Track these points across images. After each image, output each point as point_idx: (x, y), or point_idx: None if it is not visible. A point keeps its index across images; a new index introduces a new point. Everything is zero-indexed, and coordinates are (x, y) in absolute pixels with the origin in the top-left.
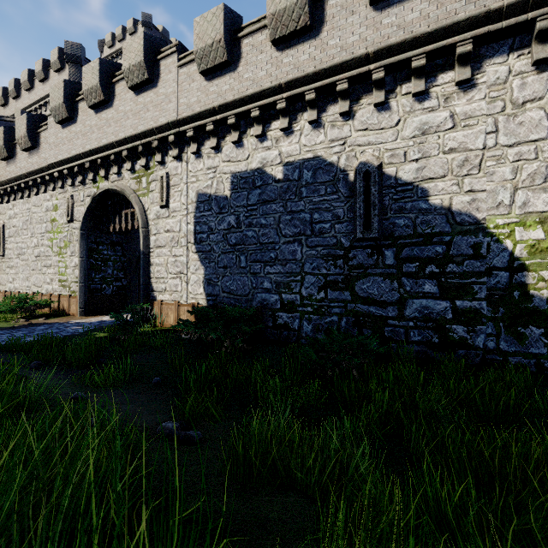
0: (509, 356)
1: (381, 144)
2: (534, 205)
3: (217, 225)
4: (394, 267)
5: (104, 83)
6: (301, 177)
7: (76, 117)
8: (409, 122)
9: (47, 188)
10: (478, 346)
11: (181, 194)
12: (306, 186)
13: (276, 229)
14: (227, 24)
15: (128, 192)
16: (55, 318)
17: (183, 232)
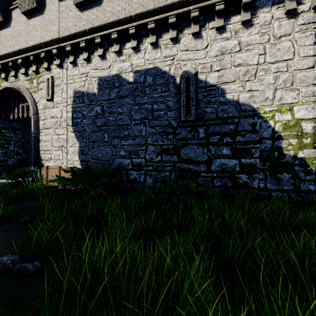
0: (272, 192)
1: (196, 60)
2: (286, 99)
3: (88, 113)
4: (204, 139)
5: (3, 8)
6: (145, 81)
7: None
8: (214, 46)
9: None
10: (254, 187)
11: (62, 91)
12: (148, 86)
13: (128, 115)
14: None
15: (22, 89)
16: None
17: (64, 118)
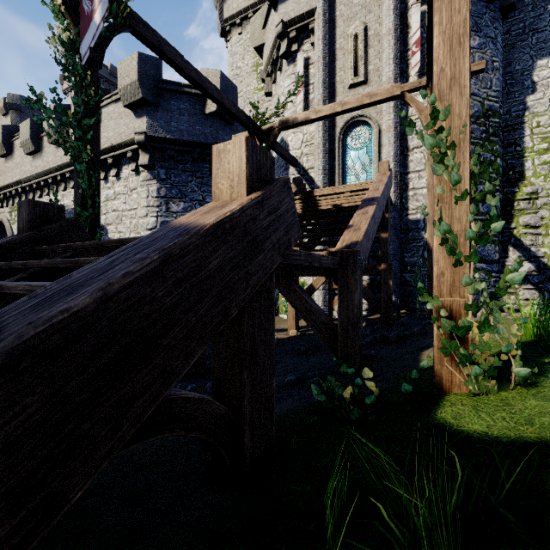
0: None
1: None
2: None
3: None
4: None
5: None
6: None
7: None
8: (103, 193)
9: None
10: None
11: None
12: None
13: None
14: (34, 129)
15: (4, 221)
16: None
17: None
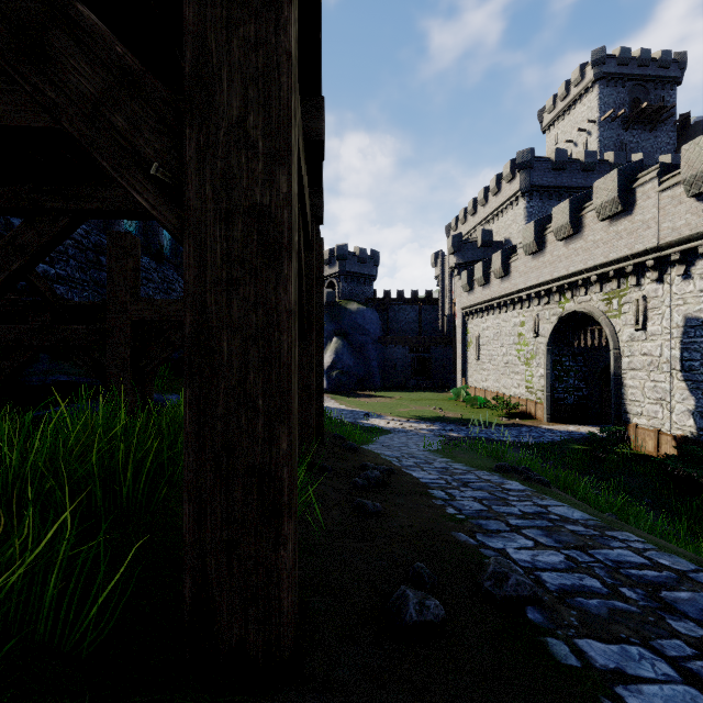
0: None
1: None
2: None
3: None
4: None
5: (573, 219)
6: None
7: (544, 249)
8: None
9: (514, 307)
10: None
11: (662, 318)
12: None
13: None
14: None
15: (596, 314)
16: (526, 421)
17: (665, 357)
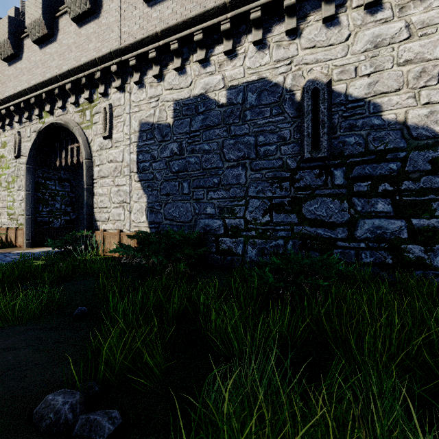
0: None
1: (330, 60)
2: None
3: (160, 153)
4: (344, 187)
5: (48, 17)
6: (245, 100)
7: (22, 54)
8: (360, 35)
9: None
10: (436, 266)
11: (124, 125)
12: (250, 109)
13: (219, 154)
14: None
15: (71, 124)
16: None
17: (126, 162)
